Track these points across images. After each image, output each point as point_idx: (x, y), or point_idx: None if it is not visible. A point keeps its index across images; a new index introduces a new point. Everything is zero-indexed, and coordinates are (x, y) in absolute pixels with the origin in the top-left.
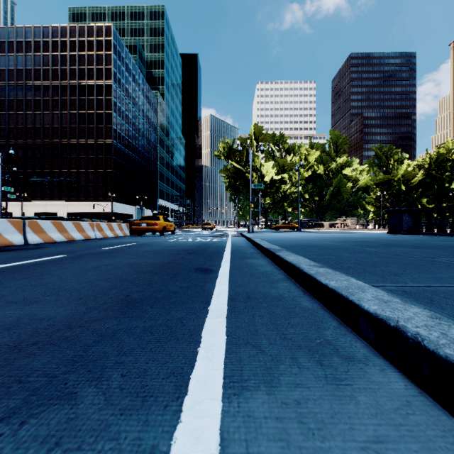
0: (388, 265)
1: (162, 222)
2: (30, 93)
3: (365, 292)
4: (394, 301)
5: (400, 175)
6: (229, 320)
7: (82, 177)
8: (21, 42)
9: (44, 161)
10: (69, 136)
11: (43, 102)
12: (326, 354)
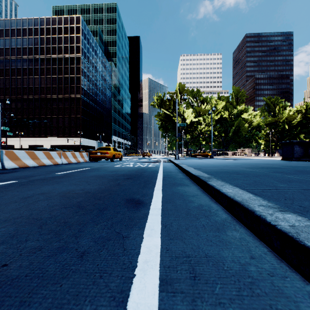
0: None
1: (112, 151)
2: (26, 64)
3: None
4: None
5: (284, 118)
6: None
7: (60, 121)
8: (20, 29)
9: (35, 110)
10: (51, 93)
11: (34, 70)
12: None
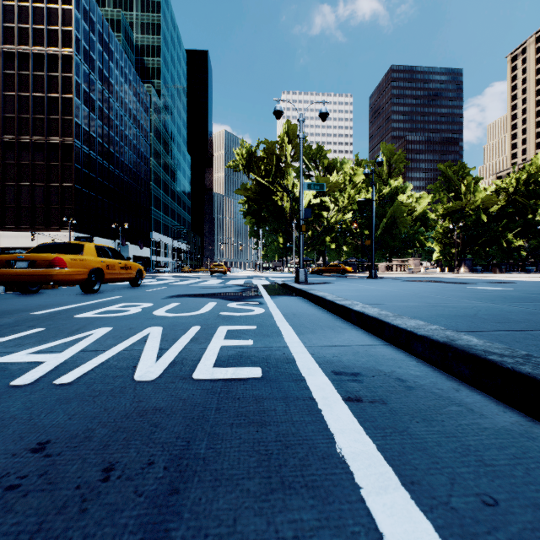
0: None
1: (87, 258)
2: None
3: None
4: None
5: (479, 201)
6: None
7: (24, 194)
8: None
9: None
10: (2, 130)
11: None
12: None
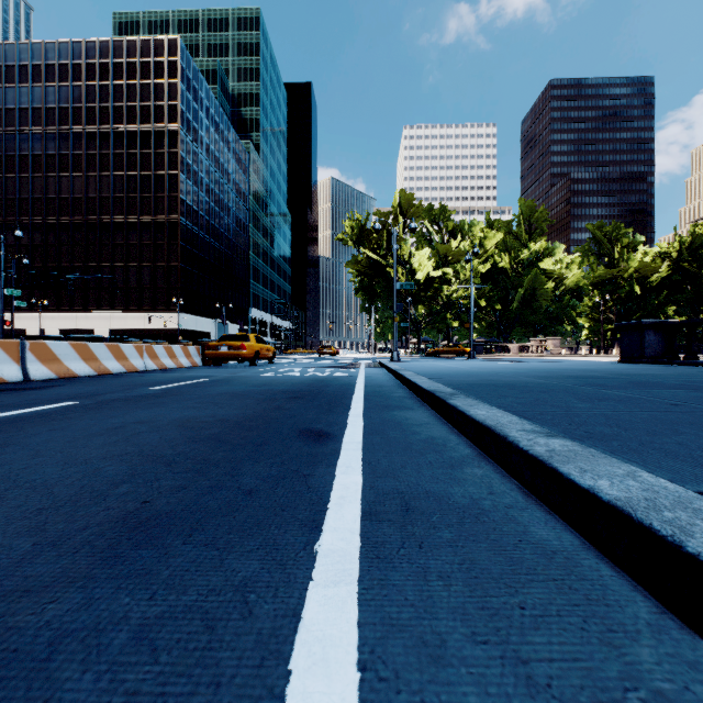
0: (681, 430)
1: (253, 344)
2: (53, 146)
3: None
4: None
5: (632, 269)
6: (366, 595)
7: (133, 275)
8: (39, 67)
9: (74, 250)
10: (112, 211)
11: (73, 158)
12: None
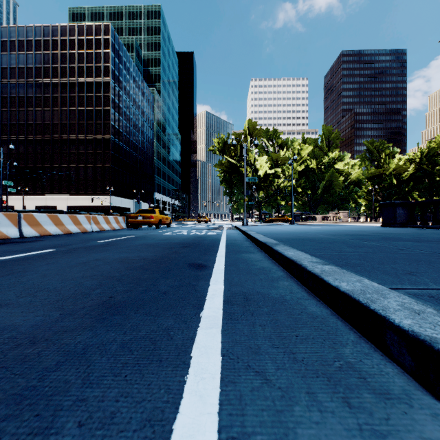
0: (397, 262)
1: (157, 215)
2: (31, 91)
3: (387, 298)
4: (429, 312)
5: (391, 169)
6: (225, 332)
7: (81, 172)
8: (23, 41)
9: (44, 156)
10: (68, 132)
11: (44, 99)
12: (352, 386)
